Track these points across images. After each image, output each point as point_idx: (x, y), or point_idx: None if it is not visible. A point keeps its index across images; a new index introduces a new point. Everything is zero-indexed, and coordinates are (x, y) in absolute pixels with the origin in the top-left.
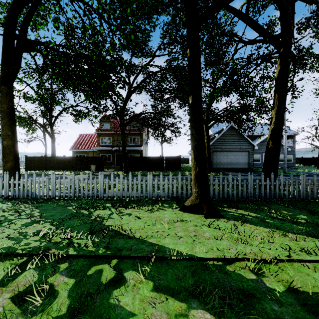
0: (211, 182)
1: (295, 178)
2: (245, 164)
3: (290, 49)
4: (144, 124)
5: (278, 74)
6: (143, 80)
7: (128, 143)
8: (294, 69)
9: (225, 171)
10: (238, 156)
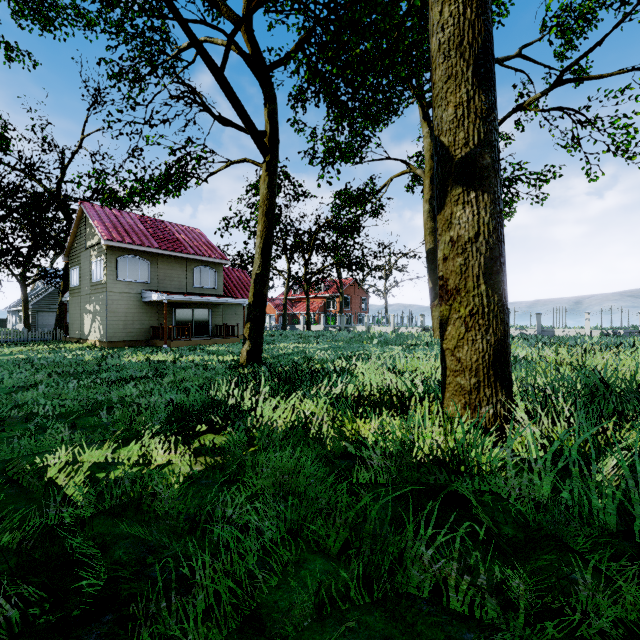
0: None
1: None
2: None
3: None
4: None
5: (64, 269)
6: None
7: None
8: None
9: None
10: None
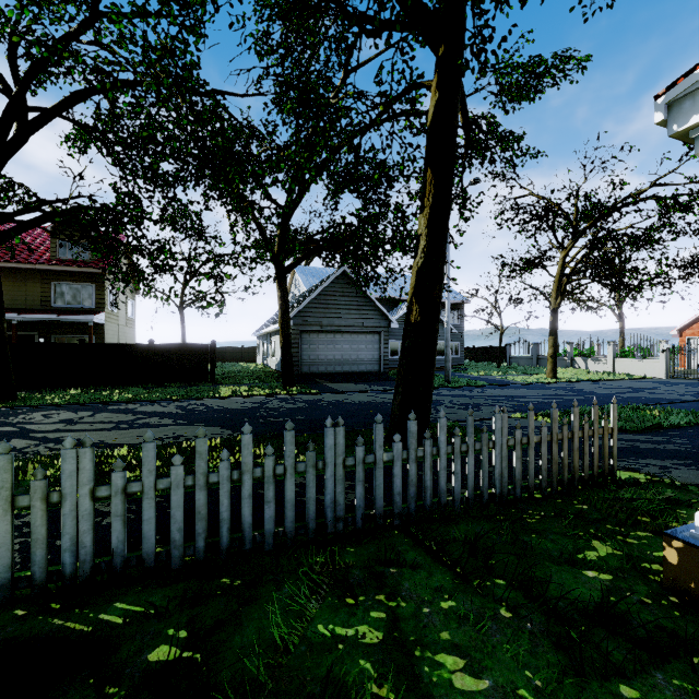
0: (148, 480)
1: (466, 395)
2: (374, 363)
3: (462, 53)
4: (69, 238)
5: (435, 114)
6: (75, 98)
7: (50, 302)
8: (467, 141)
9: (329, 380)
10: (358, 345)
